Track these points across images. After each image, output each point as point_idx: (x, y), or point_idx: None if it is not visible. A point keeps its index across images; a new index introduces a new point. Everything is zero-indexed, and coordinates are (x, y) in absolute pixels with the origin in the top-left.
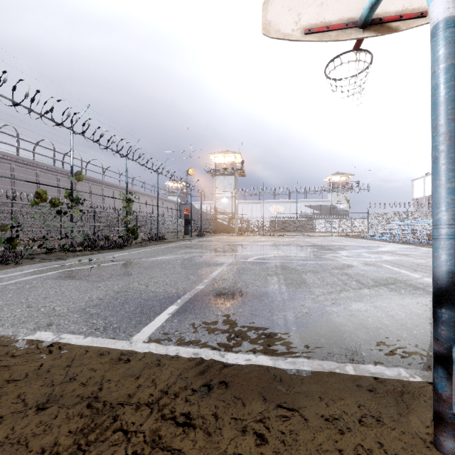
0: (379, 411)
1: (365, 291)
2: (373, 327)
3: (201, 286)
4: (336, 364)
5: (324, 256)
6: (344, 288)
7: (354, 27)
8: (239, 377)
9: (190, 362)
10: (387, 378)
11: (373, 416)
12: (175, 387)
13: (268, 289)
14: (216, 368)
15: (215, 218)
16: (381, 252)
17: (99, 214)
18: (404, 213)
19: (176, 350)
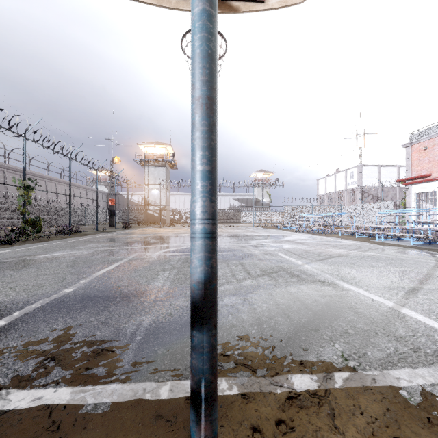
0: None
1: (247, 282)
2: (228, 325)
3: (71, 288)
4: (154, 385)
5: (234, 246)
6: (229, 280)
7: None
8: None
9: None
10: None
11: None
12: None
13: (148, 287)
14: None
15: (145, 209)
16: (285, 241)
17: None
18: (310, 207)
19: None
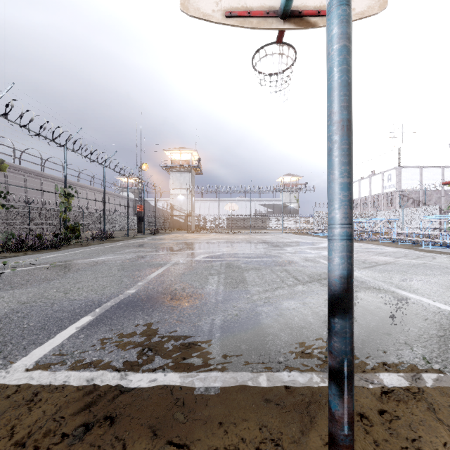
0: (281, 431)
1: (299, 288)
2: (297, 326)
3: (133, 290)
4: (251, 375)
5: (270, 253)
6: (280, 285)
7: (275, 16)
8: (133, 407)
9: (76, 393)
10: (298, 386)
11: (273, 440)
12: (38, 435)
13: (204, 290)
14: (108, 397)
15: (171, 215)
16: (321, 247)
17: (35, 210)
18: None
19: (66, 376)
